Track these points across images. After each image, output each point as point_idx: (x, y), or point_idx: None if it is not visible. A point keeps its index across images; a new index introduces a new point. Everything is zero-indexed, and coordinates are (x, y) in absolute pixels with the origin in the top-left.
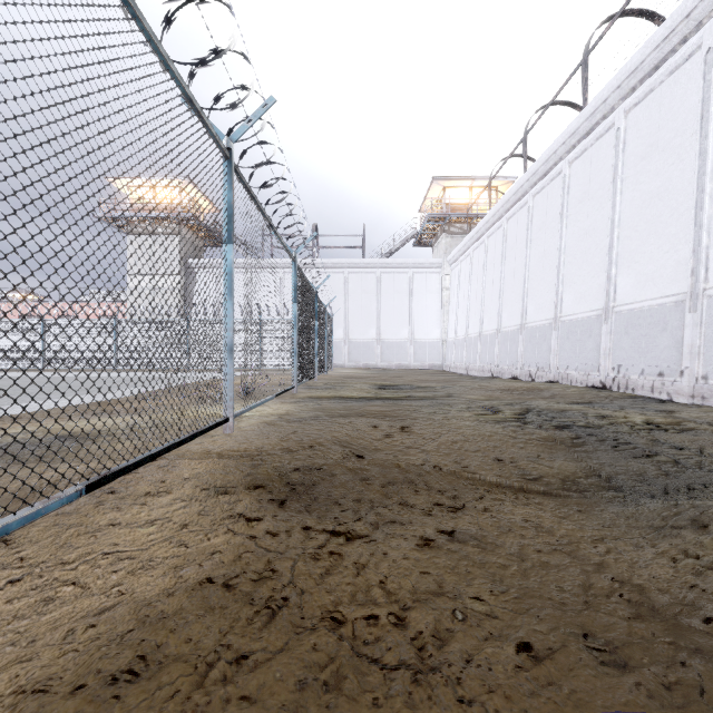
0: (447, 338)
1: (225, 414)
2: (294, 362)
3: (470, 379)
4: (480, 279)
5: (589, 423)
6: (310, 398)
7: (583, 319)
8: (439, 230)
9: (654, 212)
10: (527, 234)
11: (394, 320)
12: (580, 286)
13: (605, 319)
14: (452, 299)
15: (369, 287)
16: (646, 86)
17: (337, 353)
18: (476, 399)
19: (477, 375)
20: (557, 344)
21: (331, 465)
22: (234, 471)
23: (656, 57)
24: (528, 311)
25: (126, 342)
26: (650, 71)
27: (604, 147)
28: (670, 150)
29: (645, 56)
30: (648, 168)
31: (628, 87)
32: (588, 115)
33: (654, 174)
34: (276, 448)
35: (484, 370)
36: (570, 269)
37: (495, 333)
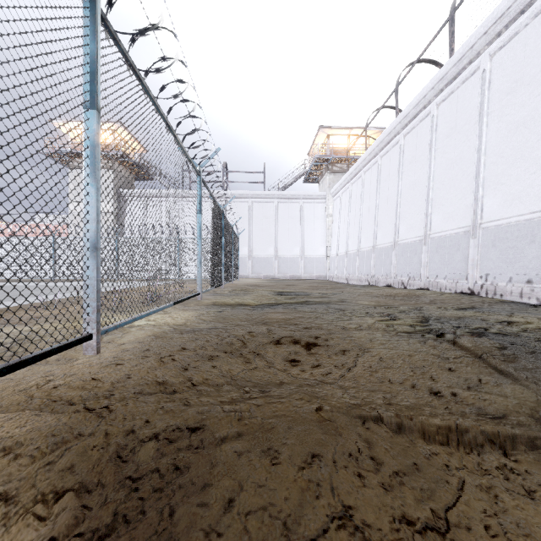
0: (330, 254)
1: (86, 331)
2: (199, 271)
3: (352, 287)
4: (358, 206)
5: (502, 331)
6: (214, 304)
7: (451, 235)
8: (324, 169)
9: (520, 139)
10: (399, 167)
11: (289, 240)
12: (448, 208)
13: (472, 234)
14: (335, 223)
15: (268, 214)
16: (511, 30)
17: (242, 266)
18: (368, 304)
19: (356, 284)
20: (427, 257)
21: (214, 421)
22: (32, 449)
23: (523, 2)
24: (400, 230)
25: (63, 256)
26: (515, 16)
27: (470, 88)
28: (535, 83)
29: (512, 2)
30: (514, 101)
31: (494, 32)
32: (456, 61)
33: (520, 106)
34: (143, 381)
35: (361, 279)
36: (439, 193)
37: (371, 249)
